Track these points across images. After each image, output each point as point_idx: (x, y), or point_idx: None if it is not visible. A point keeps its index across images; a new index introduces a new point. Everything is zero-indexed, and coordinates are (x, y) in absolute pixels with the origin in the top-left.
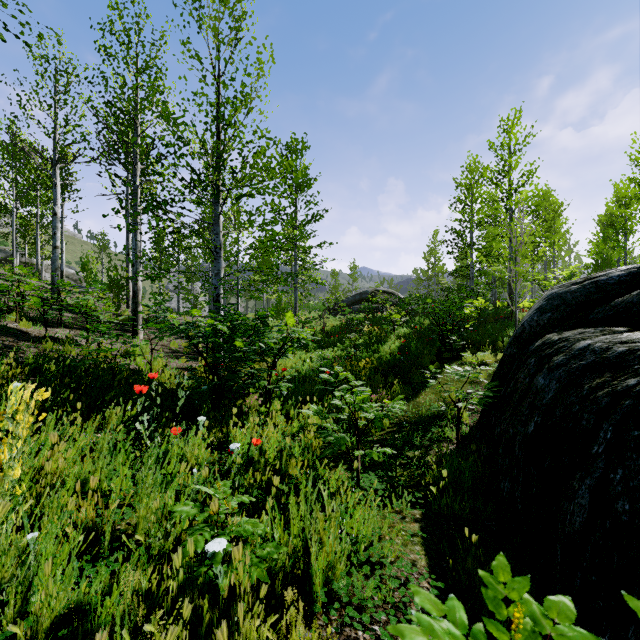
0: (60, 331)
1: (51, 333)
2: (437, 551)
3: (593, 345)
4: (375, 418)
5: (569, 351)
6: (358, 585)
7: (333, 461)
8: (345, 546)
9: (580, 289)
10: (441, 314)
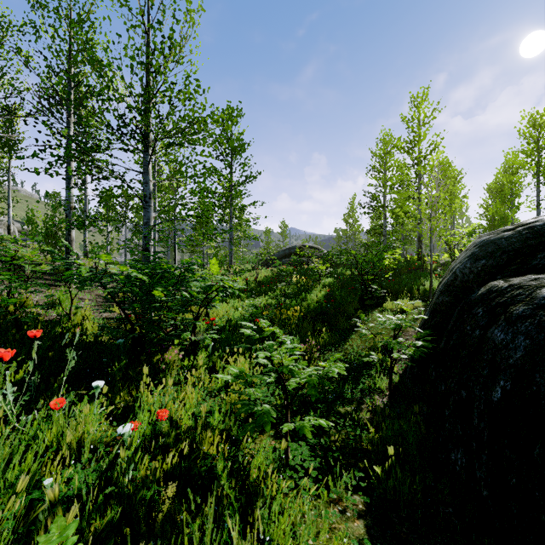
0: None
1: None
2: None
3: None
4: (308, 385)
5: (530, 300)
6: None
7: None
8: None
9: (516, 235)
10: (364, 265)
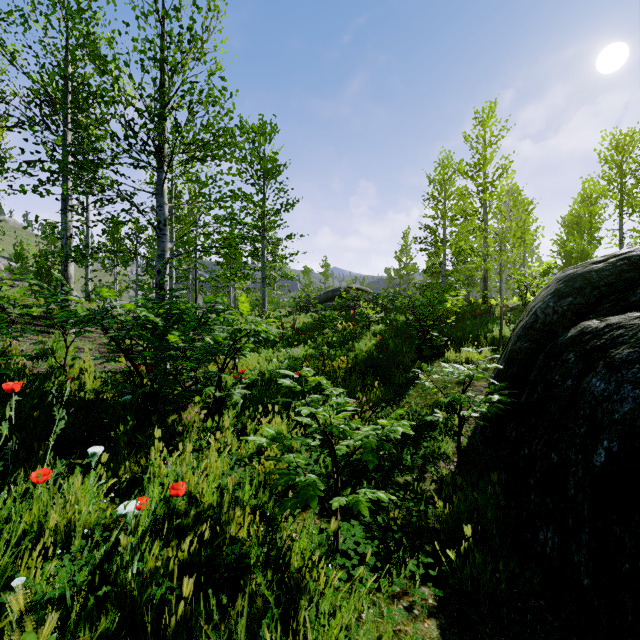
0: None
1: None
2: None
3: None
4: (364, 449)
5: (636, 341)
6: None
7: None
8: None
9: (608, 267)
10: (422, 308)
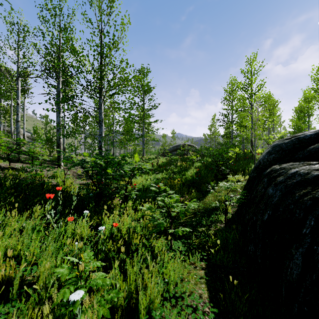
0: (18, 164)
1: (13, 165)
2: (214, 287)
3: (299, 171)
4: (180, 212)
5: (286, 174)
6: (167, 312)
7: (159, 234)
8: (160, 289)
9: (290, 142)
10: (217, 156)
